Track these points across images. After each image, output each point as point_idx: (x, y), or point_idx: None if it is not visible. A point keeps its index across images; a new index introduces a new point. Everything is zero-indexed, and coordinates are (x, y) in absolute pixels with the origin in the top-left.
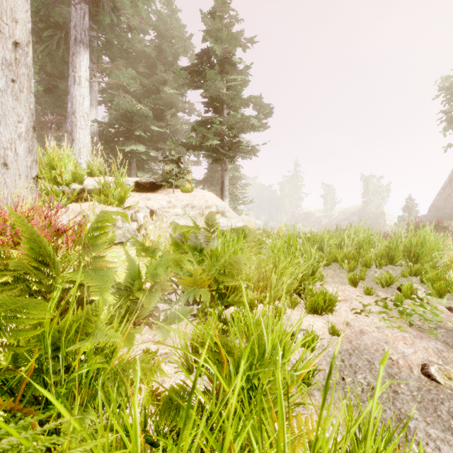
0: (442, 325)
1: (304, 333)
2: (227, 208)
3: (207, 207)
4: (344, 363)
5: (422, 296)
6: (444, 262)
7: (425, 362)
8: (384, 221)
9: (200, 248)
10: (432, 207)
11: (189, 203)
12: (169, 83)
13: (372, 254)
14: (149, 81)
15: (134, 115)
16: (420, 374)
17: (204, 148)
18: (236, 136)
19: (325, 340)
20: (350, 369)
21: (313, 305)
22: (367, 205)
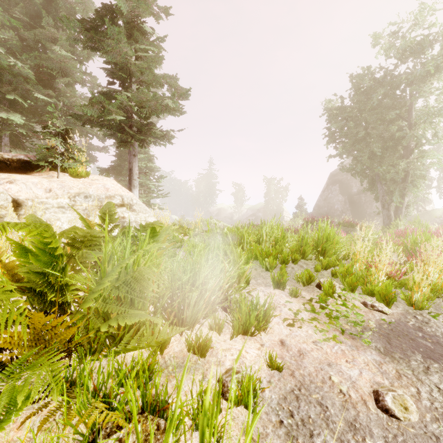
0: (366, 325)
1: (239, 380)
2: (135, 200)
3: (108, 197)
4: (294, 419)
5: (338, 292)
6: (342, 254)
7: (375, 387)
8: (282, 217)
9: (62, 263)
10: (316, 206)
11: (81, 191)
12: (60, 41)
13: (287, 249)
14: (31, 34)
15: (6, 73)
16: (377, 409)
17: (106, 124)
18: (148, 117)
19: (263, 379)
20: (304, 431)
21: (244, 325)
22: (269, 203)
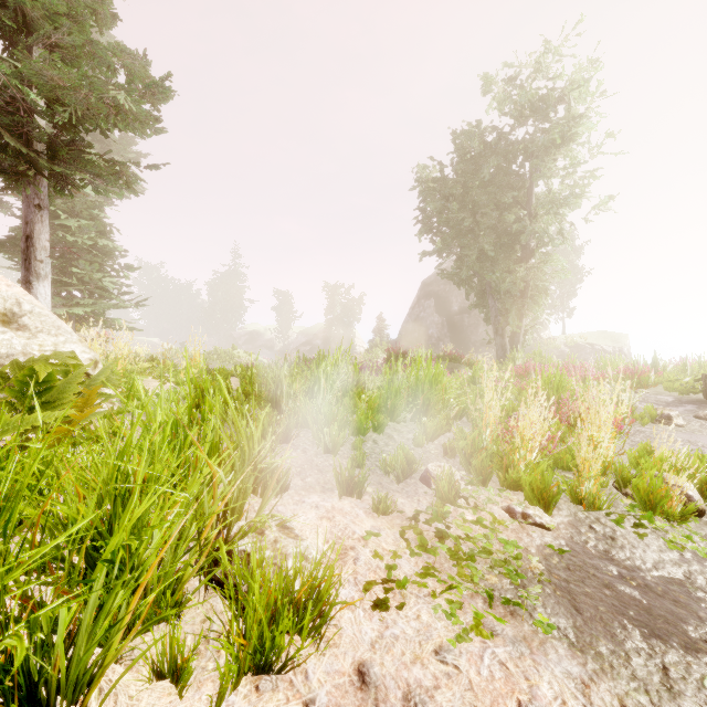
0: (524, 565)
1: None
2: (30, 304)
3: None
4: None
5: (461, 490)
6: (453, 408)
7: None
8: (353, 346)
9: None
10: (403, 329)
11: None
12: None
13: (364, 405)
14: None
15: None
16: None
17: None
18: (74, 127)
19: None
20: None
21: (257, 654)
22: (333, 324)
